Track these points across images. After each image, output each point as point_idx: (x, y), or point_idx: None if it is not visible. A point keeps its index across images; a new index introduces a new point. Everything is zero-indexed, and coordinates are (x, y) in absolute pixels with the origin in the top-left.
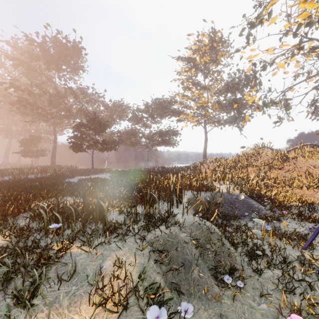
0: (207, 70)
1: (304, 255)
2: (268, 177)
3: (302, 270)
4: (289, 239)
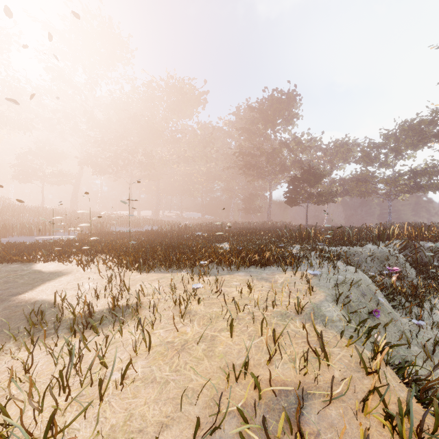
0: None
1: None
2: None
3: None
4: None
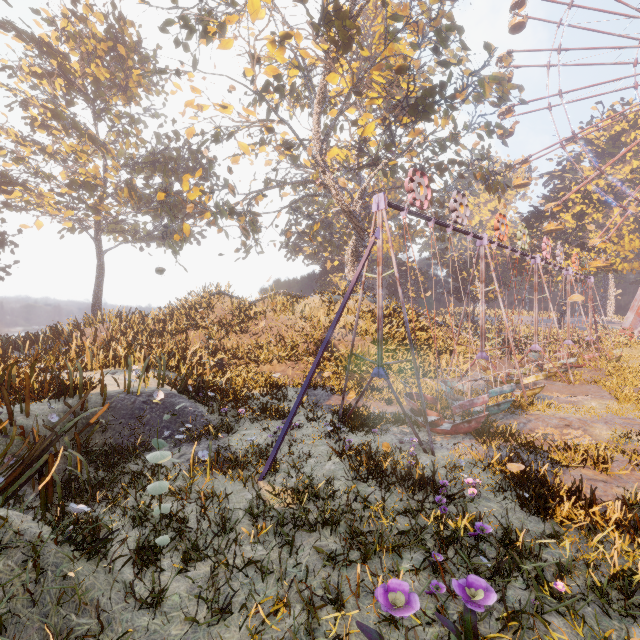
0: (101, 101)
1: (262, 492)
2: (225, 348)
3: (252, 536)
4: (239, 470)
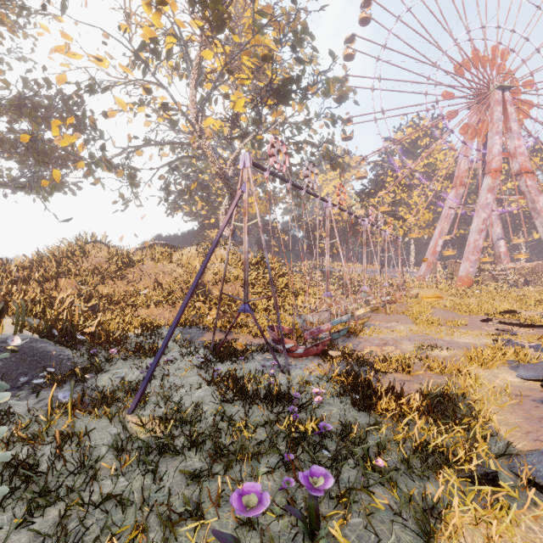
0: None
1: (130, 425)
2: (100, 295)
3: (113, 469)
4: (105, 406)
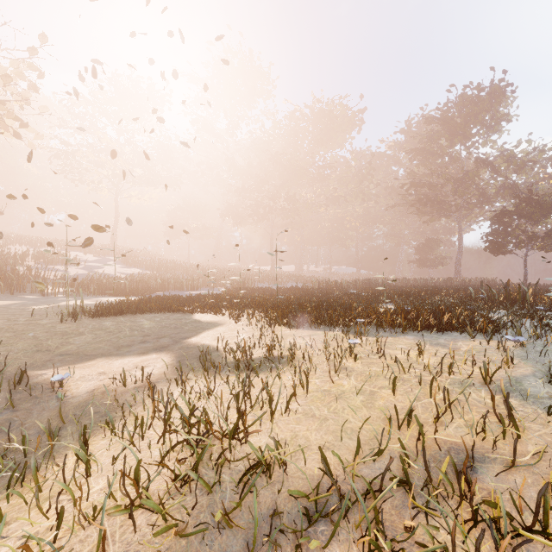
0: None
1: None
2: None
3: None
4: None
